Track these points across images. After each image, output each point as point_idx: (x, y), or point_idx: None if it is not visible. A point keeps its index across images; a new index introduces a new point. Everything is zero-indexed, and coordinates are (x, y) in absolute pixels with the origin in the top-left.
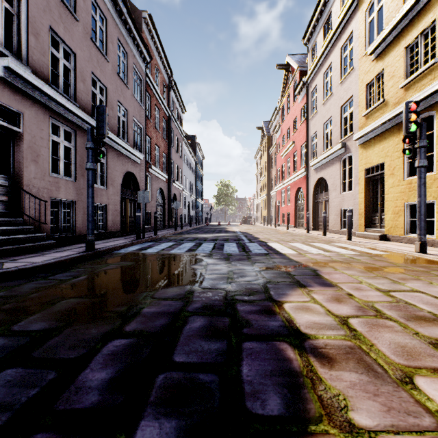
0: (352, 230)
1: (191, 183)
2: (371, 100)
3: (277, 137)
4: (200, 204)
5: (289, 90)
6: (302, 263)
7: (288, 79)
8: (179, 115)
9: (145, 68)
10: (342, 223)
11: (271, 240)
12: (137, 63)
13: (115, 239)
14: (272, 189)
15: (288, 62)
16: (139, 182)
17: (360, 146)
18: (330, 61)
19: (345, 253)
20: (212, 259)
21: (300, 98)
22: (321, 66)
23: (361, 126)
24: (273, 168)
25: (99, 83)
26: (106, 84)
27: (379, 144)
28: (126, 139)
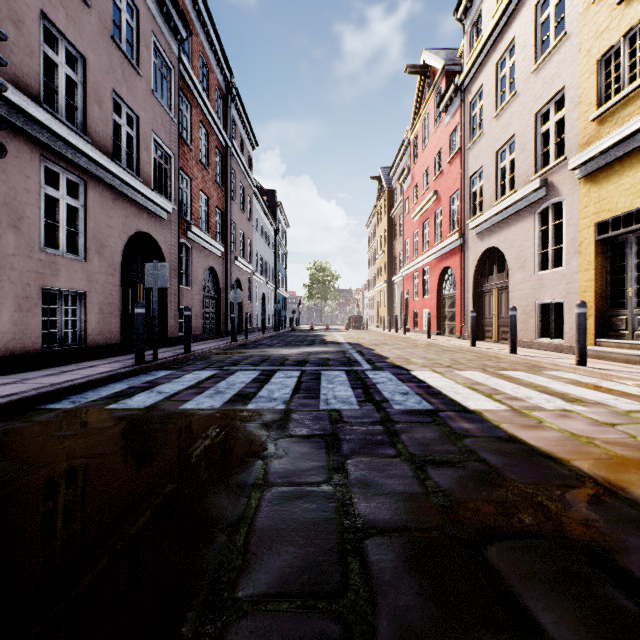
0: (562, 341)
1: (268, 263)
2: (612, 87)
3: (405, 188)
4: (283, 297)
5: (428, 108)
6: (582, 470)
7: (425, 91)
8: (246, 150)
9: (178, 49)
10: (538, 328)
11: (414, 363)
12: (160, 36)
13: (90, 364)
14: (396, 274)
15: (425, 62)
16: (166, 253)
17: (583, 179)
18: (510, 37)
19: (627, 408)
20: (287, 440)
21: (449, 117)
22: (492, 51)
23: (586, 140)
24: (397, 240)
25: (65, 44)
26: (83, 50)
27: (635, 168)
28: (137, 170)
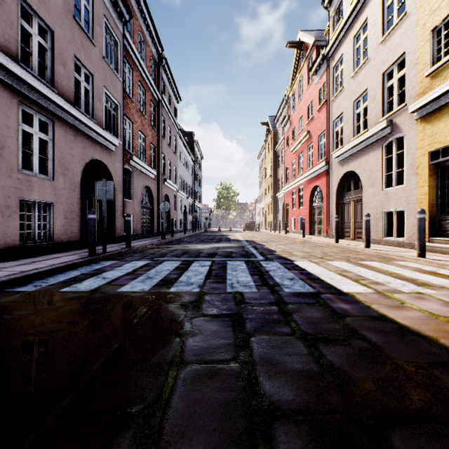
0: (403, 239)
1: (188, 184)
2: (442, 51)
3: (286, 130)
4: (199, 208)
5: (302, 72)
6: None
7: (300, 60)
8: (173, 103)
9: (122, 28)
10: (385, 230)
11: (295, 255)
12: (109, 18)
13: (54, 256)
14: (279, 191)
15: (300, 40)
16: (114, 175)
17: (419, 120)
18: (364, 18)
19: None
20: (200, 319)
21: (318, 78)
22: (350, 29)
23: (422, 91)
24: (280, 167)
25: (38, 20)
26: (51, 24)
27: None
28: (92, 114)
